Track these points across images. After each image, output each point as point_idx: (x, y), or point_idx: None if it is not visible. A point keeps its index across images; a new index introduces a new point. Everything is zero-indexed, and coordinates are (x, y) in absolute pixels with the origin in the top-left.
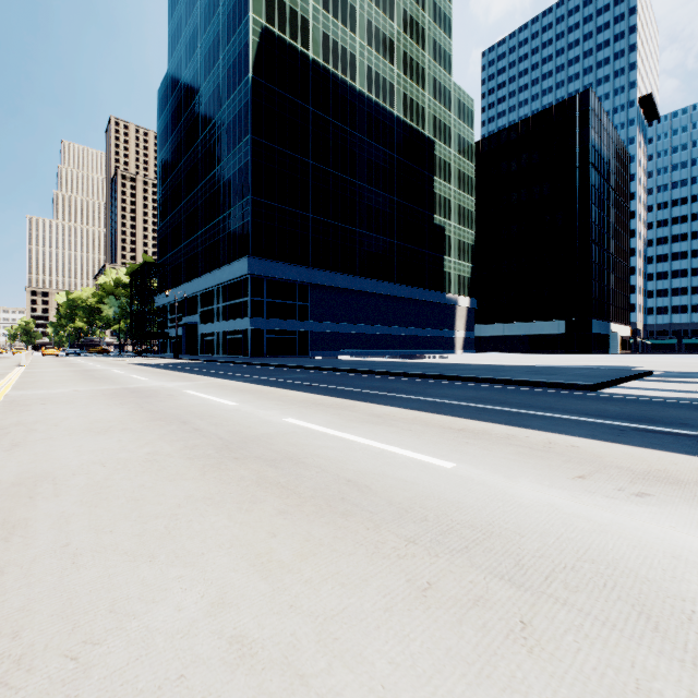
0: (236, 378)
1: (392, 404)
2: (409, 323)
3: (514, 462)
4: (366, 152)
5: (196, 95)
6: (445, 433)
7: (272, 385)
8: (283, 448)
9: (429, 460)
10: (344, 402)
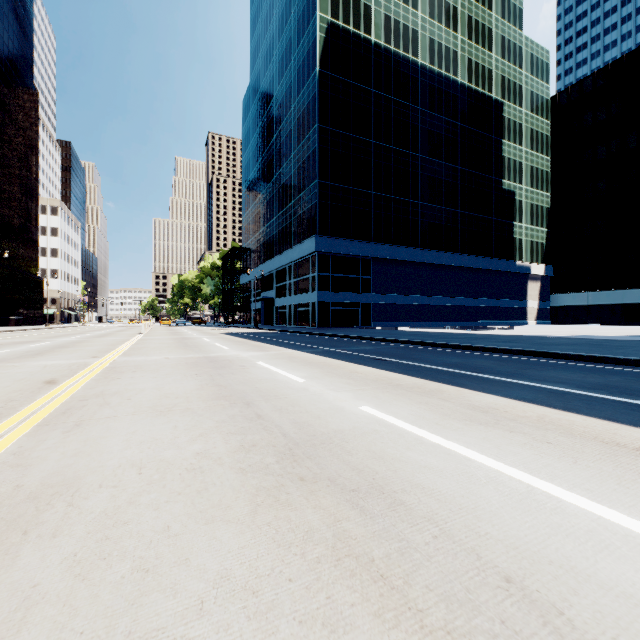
0: (304, 349)
1: (490, 390)
2: (474, 293)
3: None
4: (428, 124)
5: (272, 98)
6: (618, 456)
7: (339, 358)
8: (365, 464)
9: None
10: (426, 385)
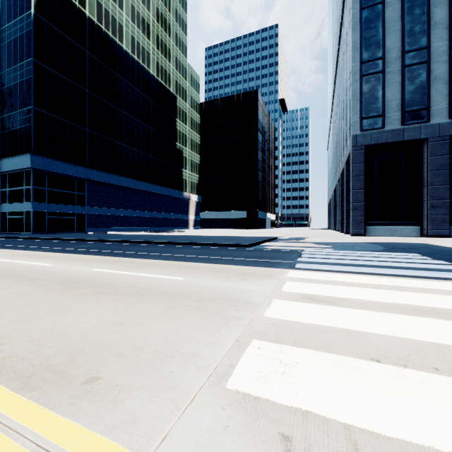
0: (34, 249)
1: (153, 258)
2: (160, 210)
3: (207, 275)
4: (131, 93)
5: None
6: (181, 268)
7: (69, 252)
8: (100, 281)
9: (173, 278)
10: (125, 259)
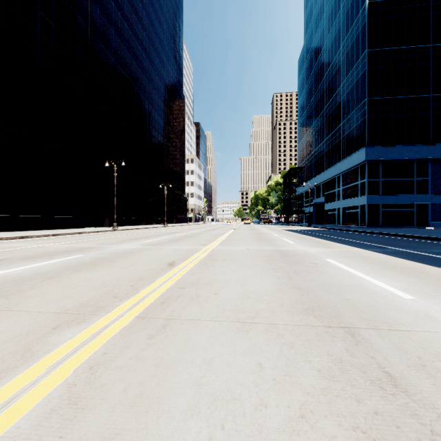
0: (370, 248)
1: None
2: None
3: None
4: None
5: (322, 48)
6: None
7: (429, 263)
8: None
9: None
10: None
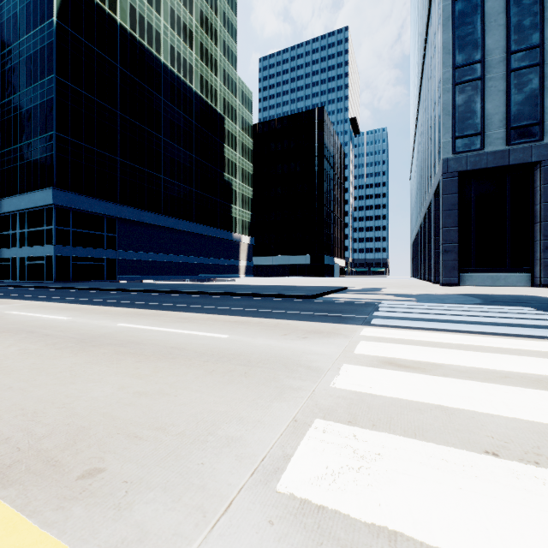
0: (53, 300)
1: (193, 311)
2: (205, 254)
3: (258, 332)
4: (170, 114)
5: None
6: (226, 324)
7: (93, 304)
8: (125, 338)
9: (216, 335)
10: (159, 312)
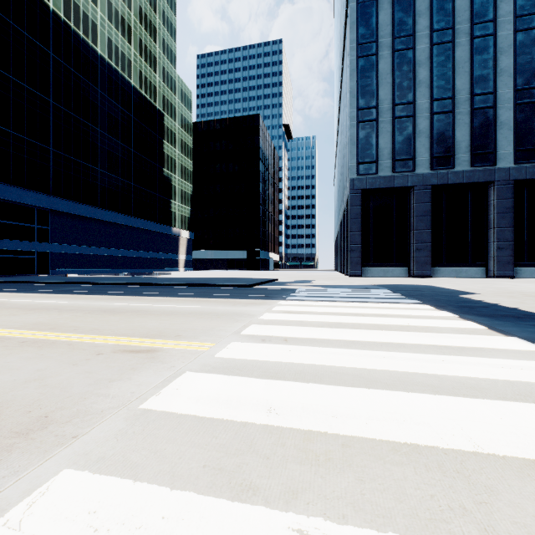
0: (20, 292)
1: (162, 296)
2: (144, 248)
3: (217, 305)
4: (107, 107)
5: None
6: (193, 301)
7: (67, 293)
8: (133, 309)
9: (191, 306)
10: (136, 297)
